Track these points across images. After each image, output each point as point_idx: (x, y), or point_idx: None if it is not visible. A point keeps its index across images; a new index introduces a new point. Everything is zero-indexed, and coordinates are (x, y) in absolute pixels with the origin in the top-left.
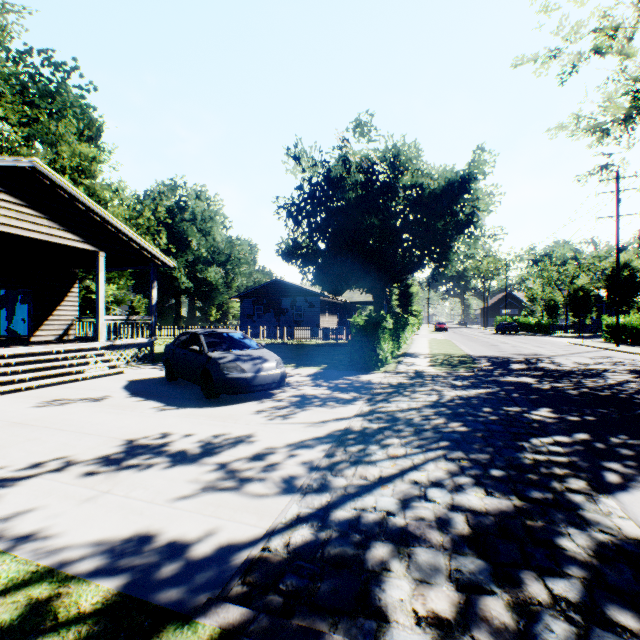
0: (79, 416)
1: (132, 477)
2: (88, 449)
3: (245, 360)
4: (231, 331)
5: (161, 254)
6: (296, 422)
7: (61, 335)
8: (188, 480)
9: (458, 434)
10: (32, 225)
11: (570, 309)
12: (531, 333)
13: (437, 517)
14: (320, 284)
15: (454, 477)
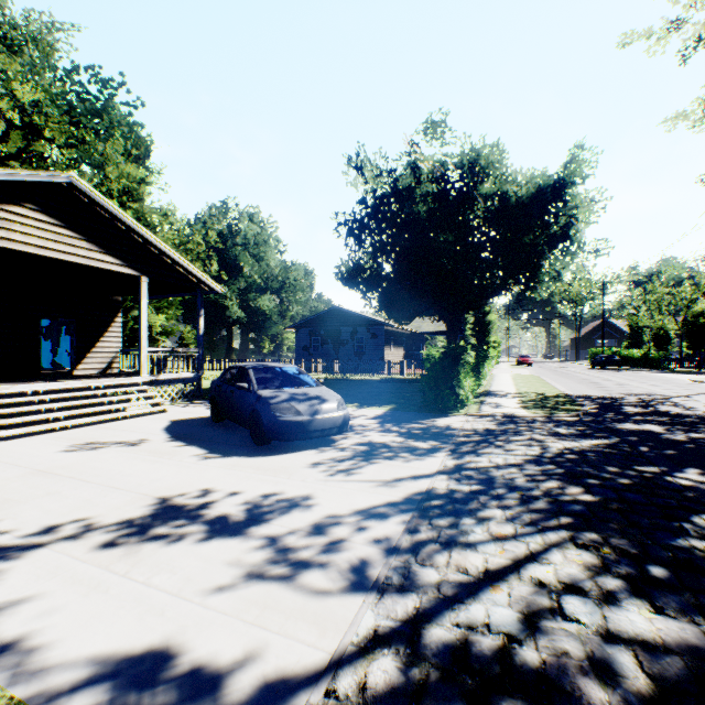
0: (110, 464)
1: (158, 553)
2: (112, 509)
3: (301, 400)
4: (284, 365)
5: (208, 279)
6: (363, 480)
7: (104, 369)
8: (227, 561)
9: (583, 505)
10: (69, 247)
11: (687, 339)
12: (636, 368)
13: (589, 652)
14: (385, 311)
15: (596, 577)
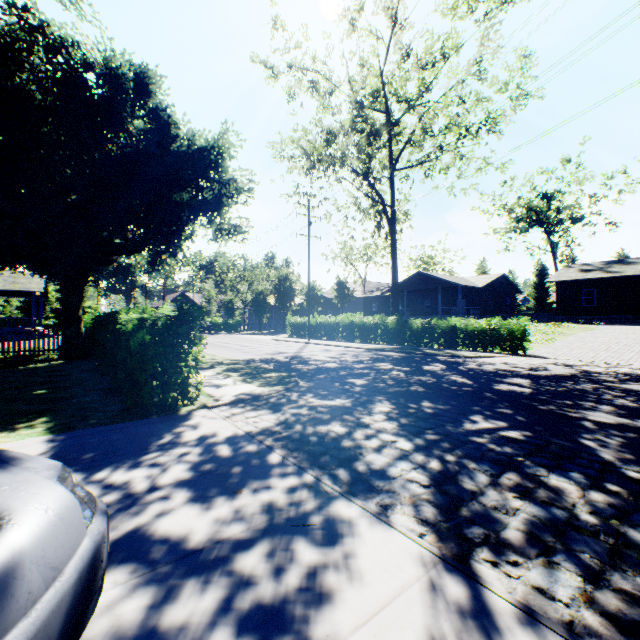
0: None
1: None
2: None
3: None
4: None
5: None
6: None
7: None
8: None
9: (637, 511)
10: None
11: (254, 310)
12: (222, 332)
13: None
14: None
15: None
